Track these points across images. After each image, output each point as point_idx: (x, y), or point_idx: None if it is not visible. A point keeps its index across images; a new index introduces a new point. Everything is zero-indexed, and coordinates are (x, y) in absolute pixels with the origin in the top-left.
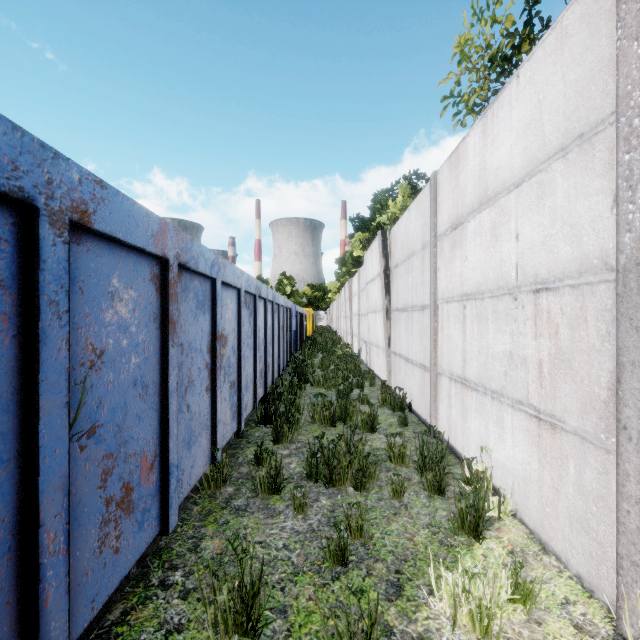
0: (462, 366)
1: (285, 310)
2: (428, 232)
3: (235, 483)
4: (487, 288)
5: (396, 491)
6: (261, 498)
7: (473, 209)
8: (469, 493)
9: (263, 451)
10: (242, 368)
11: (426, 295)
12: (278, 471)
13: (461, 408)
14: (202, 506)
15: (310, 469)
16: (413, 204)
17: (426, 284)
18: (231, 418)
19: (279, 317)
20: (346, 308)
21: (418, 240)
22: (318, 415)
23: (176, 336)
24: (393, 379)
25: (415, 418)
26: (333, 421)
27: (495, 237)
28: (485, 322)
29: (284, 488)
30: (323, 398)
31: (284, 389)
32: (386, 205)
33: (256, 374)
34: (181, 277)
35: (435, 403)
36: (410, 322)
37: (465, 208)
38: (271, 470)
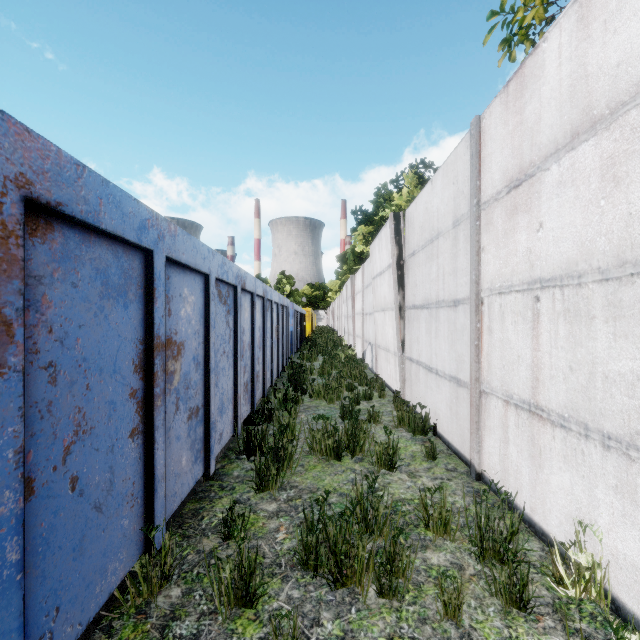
0: (531, 387)
1: (280, 308)
2: (464, 202)
3: (187, 577)
4: (591, 266)
5: (449, 605)
6: (221, 620)
7: (556, 148)
8: (566, 602)
9: (236, 515)
10: (212, 386)
11: (461, 286)
12: (252, 569)
13: (529, 448)
14: (118, 639)
15: (306, 552)
16: (439, 172)
17: (461, 272)
18: (191, 461)
19: (272, 316)
20: (348, 307)
21: (447, 216)
22: (318, 444)
23: (15, 351)
24: (408, 390)
25: (443, 445)
26: (338, 453)
27: (613, 180)
28: (586, 321)
29: (263, 589)
30: (325, 421)
31: (277, 403)
32: (389, 199)
33: (237, 390)
34: (50, 233)
35: (478, 432)
36: (434, 322)
37: (538, 151)
38: (243, 560)
